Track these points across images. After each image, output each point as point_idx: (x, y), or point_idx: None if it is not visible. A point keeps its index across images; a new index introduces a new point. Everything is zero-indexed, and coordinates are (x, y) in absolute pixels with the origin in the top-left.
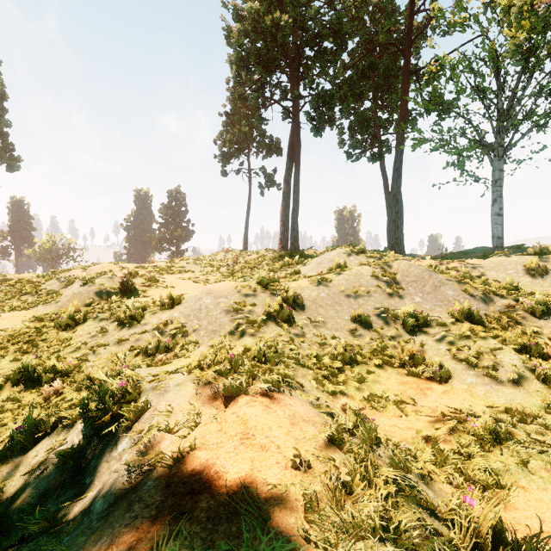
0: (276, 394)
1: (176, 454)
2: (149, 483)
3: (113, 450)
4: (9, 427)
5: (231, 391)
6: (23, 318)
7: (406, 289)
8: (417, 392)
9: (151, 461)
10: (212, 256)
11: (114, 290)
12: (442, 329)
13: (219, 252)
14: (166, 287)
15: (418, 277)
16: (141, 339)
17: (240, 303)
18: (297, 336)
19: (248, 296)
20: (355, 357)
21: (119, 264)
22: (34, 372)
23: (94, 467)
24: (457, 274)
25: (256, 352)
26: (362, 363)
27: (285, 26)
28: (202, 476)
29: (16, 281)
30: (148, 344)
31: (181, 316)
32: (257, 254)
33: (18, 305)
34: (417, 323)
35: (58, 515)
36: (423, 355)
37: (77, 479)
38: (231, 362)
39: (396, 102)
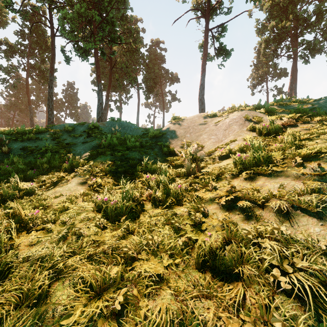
0: None
1: None
2: None
3: None
4: None
5: None
6: None
7: None
8: None
9: None
10: None
11: None
12: None
13: None
14: None
15: None
16: None
17: None
18: None
19: None
20: None
21: None
22: None
23: None
24: None
25: None
26: None
27: (287, 26)
28: None
29: None
30: None
31: None
32: None
33: None
34: None
35: None
36: None
37: None
38: None
39: None
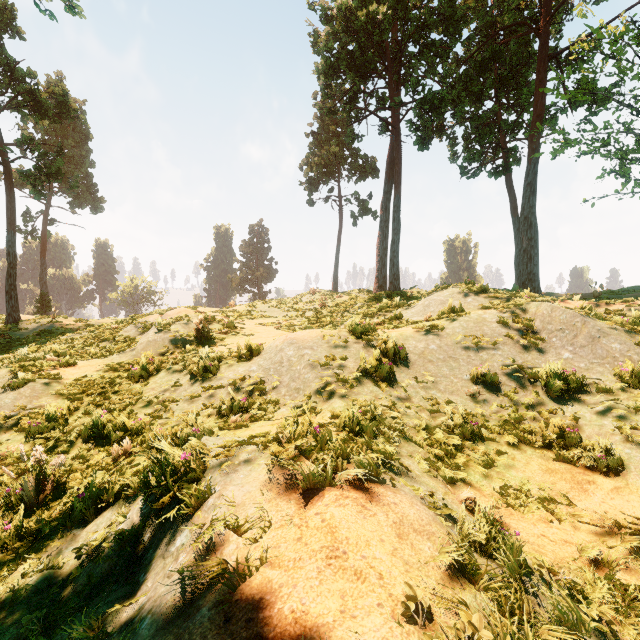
0: (375, 486)
1: (240, 568)
2: (203, 610)
3: (170, 543)
4: (76, 490)
5: (314, 481)
6: (98, 368)
7: (549, 341)
8: (572, 486)
9: (209, 576)
10: (297, 299)
11: (190, 338)
12: (606, 397)
13: (304, 294)
14: (245, 334)
15: (566, 325)
16: (215, 396)
17: (328, 356)
18: (400, 399)
19: (338, 347)
20: (479, 431)
21: (196, 308)
22: (104, 428)
23: (150, 560)
24: (624, 320)
25: (347, 420)
26: (489, 440)
27: (383, 19)
28: (273, 613)
29: (96, 327)
30: (222, 402)
31: (259, 370)
32: (349, 295)
33: (96, 352)
34: (567, 387)
35: (105, 620)
36: (578, 432)
37: (132, 573)
38: (315, 436)
39: (528, 98)
